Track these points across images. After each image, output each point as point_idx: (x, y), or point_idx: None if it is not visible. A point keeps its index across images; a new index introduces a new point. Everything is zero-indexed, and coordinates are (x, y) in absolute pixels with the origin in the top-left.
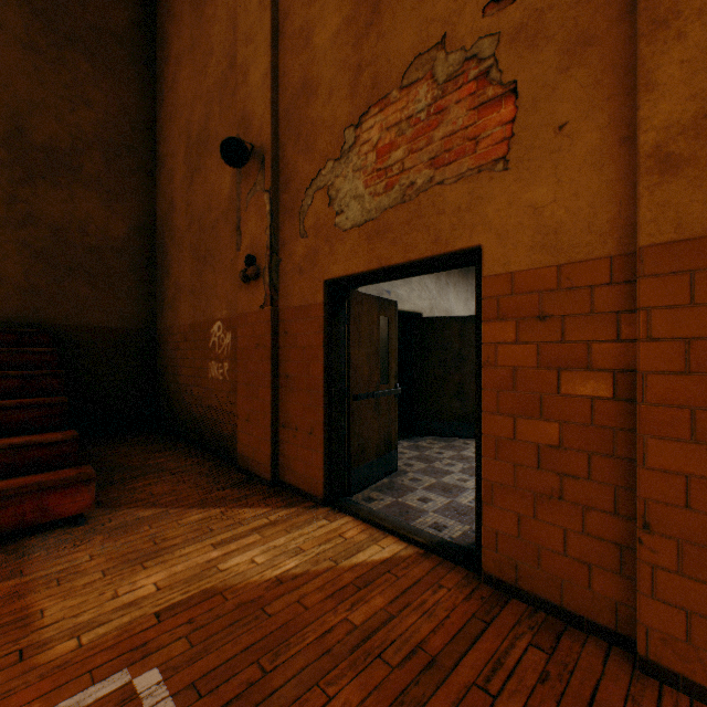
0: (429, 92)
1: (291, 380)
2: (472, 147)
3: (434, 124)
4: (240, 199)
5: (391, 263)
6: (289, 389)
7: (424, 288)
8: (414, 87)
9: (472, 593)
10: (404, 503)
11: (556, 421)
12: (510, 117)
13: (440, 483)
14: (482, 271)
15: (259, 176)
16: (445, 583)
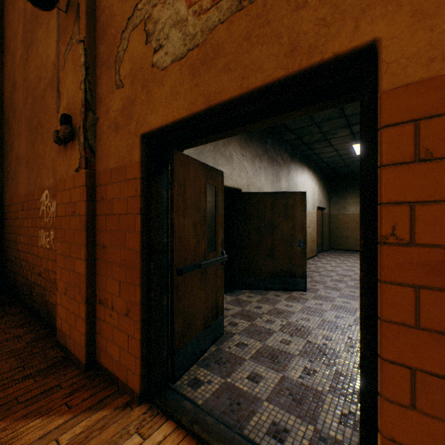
0: None
1: (107, 252)
2: None
3: None
4: (59, 58)
5: (223, 98)
6: (106, 261)
7: (243, 169)
8: None
9: None
10: (234, 385)
11: None
12: None
13: (265, 348)
14: (378, 82)
15: (74, 27)
16: None
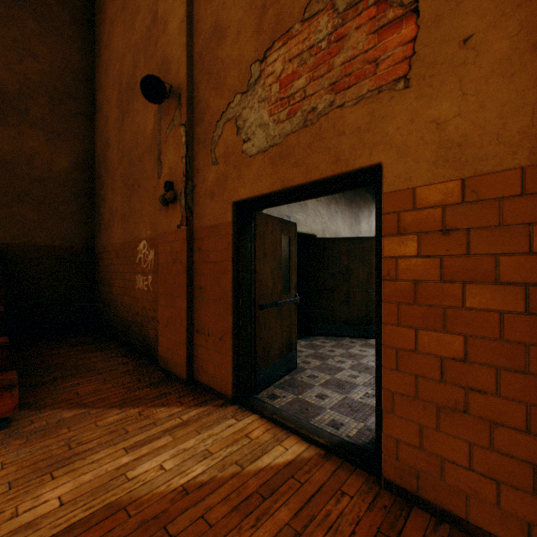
0: (329, 21)
1: (204, 291)
2: (372, 69)
3: (335, 50)
4: (160, 133)
5: (294, 184)
6: (203, 299)
7: (318, 214)
8: (315, 18)
9: (374, 502)
10: (304, 400)
11: (460, 334)
12: (412, 36)
13: (334, 379)
14: (382, 187)
15: (176, 112)
16: (347, 490)
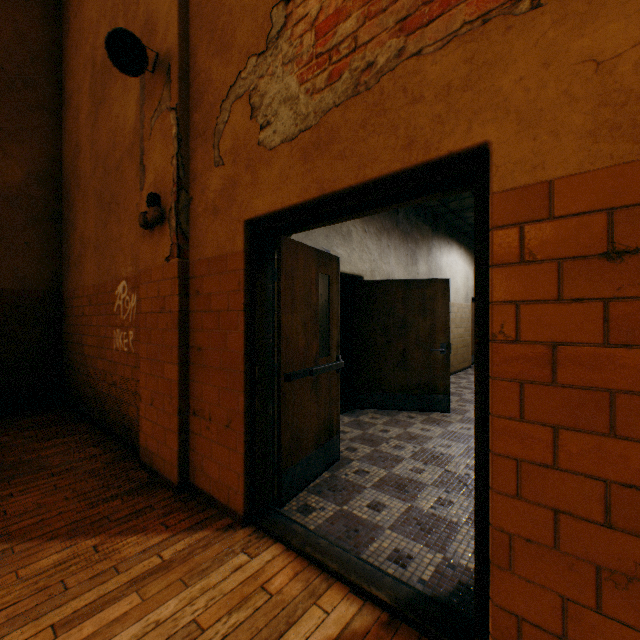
0: None
1: (203, 354)
2: None
3: None
4: (143, 125)
5: (338, 187)
6: (202, 366)
7: (365, 250)
8: None
9: None
10: (351, 513)
11: None
12: None
13: (391, 476)
14: (489, 184)
15: (164, 91)
16: None
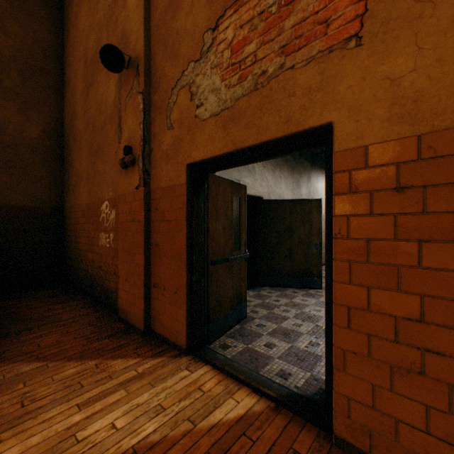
0: None
1: (160, 248)
2: (323, 29)
3: (285, 14)
4: (120, 102)
5: (244, 145)
6: (159, 255)
7: (264, 179)
8: None
9: None
10: (254, 349)
11: (416, 294)
12: None
13: (280, 328)
14: (333, 146)
15: (134, 81)
16: (299, 448)
